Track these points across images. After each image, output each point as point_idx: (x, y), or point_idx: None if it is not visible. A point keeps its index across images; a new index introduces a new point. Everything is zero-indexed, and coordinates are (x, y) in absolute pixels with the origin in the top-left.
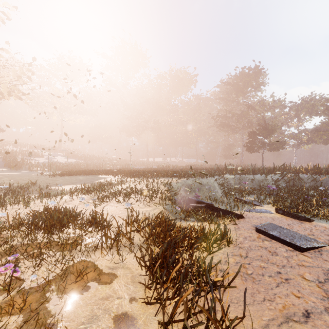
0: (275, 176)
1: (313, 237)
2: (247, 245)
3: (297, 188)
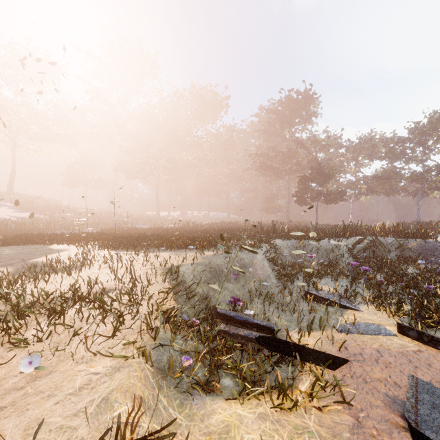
0: (347, 241)
1: None
2: None
3: (388, 263)
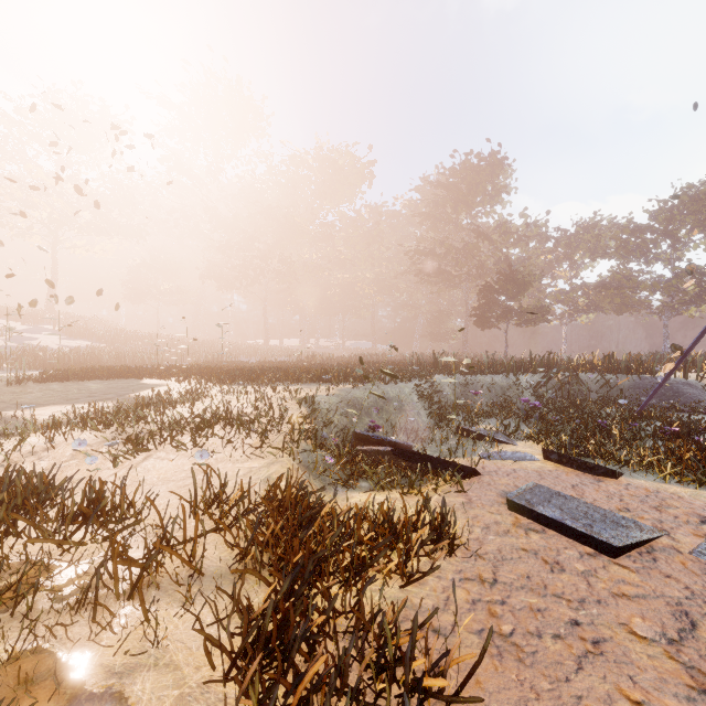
0: (533, 377)
1: (630, 515)
2: (493, 549)
3: (578, 403)
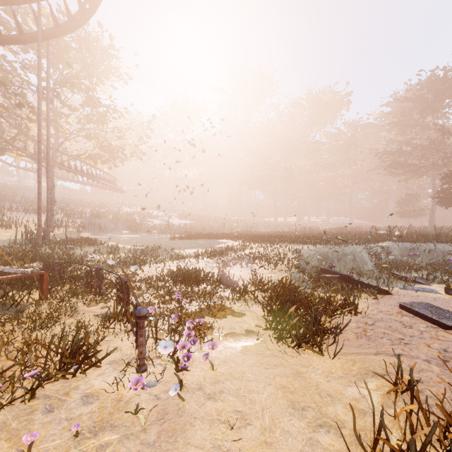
0: None
1: None
2: (379, 317)
3: None
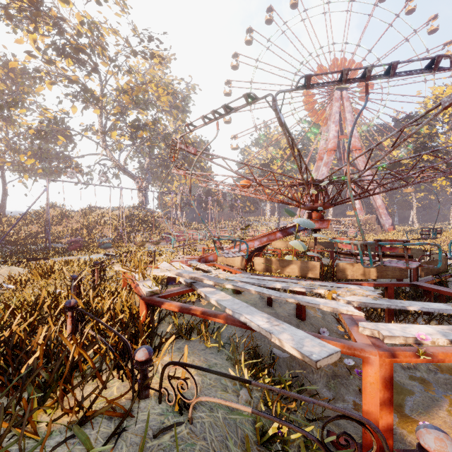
0: None
1: None
2: None
3: None
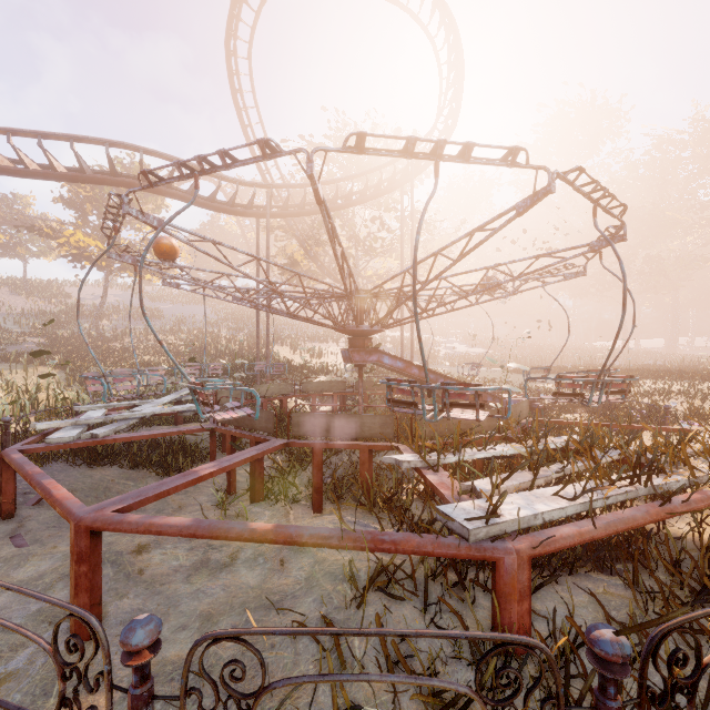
0: None
1: None
2: None
3: None
